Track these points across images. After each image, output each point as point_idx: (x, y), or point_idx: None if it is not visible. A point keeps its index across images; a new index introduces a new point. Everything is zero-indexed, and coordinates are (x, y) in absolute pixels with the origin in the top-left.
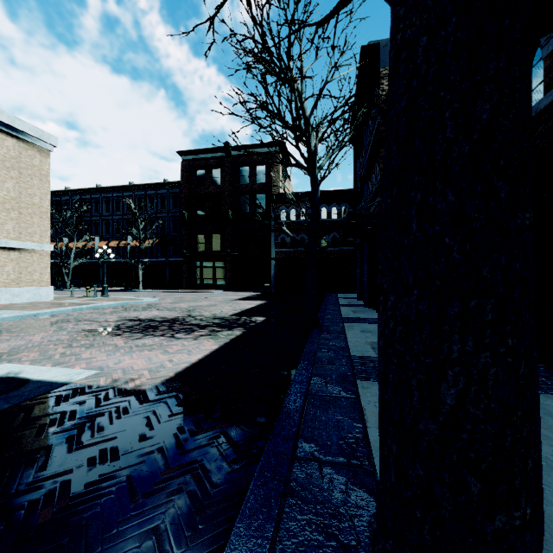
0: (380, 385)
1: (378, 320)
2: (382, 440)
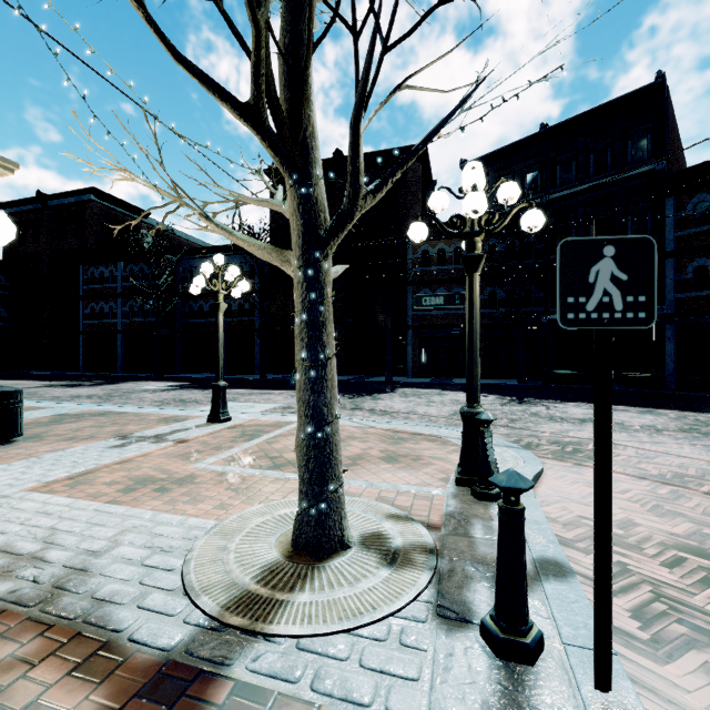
0: (261, 359)
1: (261, 357)
2: (261, 362)
